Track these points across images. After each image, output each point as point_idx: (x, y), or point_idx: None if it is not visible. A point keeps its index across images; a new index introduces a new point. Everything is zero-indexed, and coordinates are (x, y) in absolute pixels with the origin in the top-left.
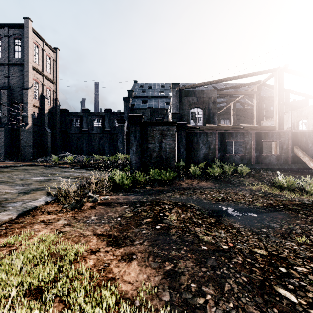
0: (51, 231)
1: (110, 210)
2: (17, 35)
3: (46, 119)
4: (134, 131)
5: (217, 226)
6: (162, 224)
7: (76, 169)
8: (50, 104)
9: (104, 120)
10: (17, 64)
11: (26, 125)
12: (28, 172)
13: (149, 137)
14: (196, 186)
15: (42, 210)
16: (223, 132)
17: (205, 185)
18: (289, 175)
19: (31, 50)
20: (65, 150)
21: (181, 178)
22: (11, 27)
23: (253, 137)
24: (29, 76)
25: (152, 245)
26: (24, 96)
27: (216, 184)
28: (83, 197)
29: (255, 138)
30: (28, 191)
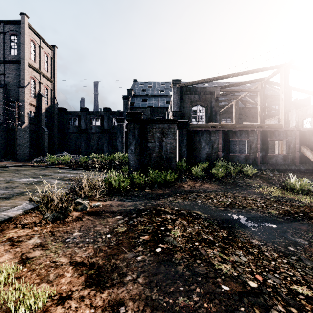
0: (13, 257)
1: (100, 222)
2: (13, 32)
3: (43, 118)
4: (133, 129)
5: (233, 243)
6: (163, 244)
7: (71, 170)
8: (47, 103)
9: (103, 119)
10: (13, 62)
11: (22, 124)
12: (18, 174)
13: (149, 136)
14: (200, 188)
15: (17, 222)
16: (226, 130)
17: (209, 188)
18: (298, 177)
19: (27, 47)
20: (63, 150)
21: (182, 180)
22: (6, 23)
23: (258, 136)
24: (25, 73)
25: (150, 285)
26: (20, 94)
27: (221, 186)
28: (69, 204)
29: (260, 137)
30: (9, 196)
